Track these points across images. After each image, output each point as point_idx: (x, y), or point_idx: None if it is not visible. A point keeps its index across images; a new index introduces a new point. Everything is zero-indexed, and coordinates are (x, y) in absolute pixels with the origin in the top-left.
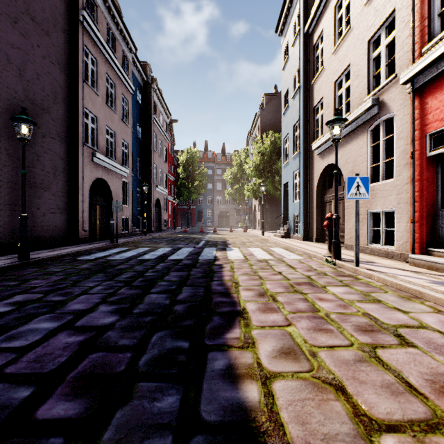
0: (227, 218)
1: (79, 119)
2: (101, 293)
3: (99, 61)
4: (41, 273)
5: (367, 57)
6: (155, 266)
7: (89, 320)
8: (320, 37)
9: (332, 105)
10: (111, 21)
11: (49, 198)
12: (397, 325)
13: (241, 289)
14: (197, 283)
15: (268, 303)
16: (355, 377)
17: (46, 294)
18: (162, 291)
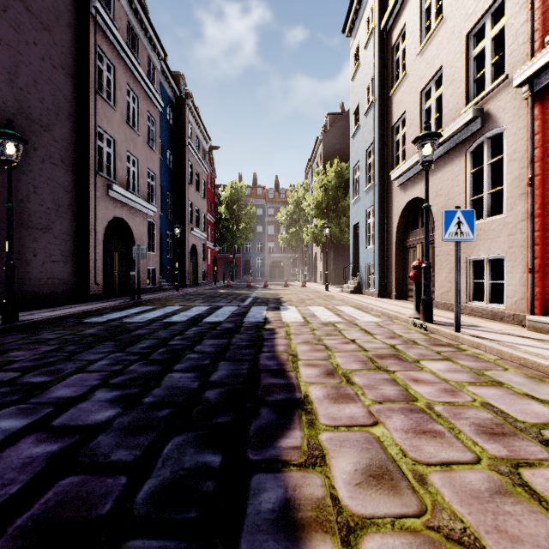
0: (281, 269)
1: (90, 141)
2: (103, 371)
3: (117, 67)
4: (29, 341)
5: (465, 55)
6: (185, 331)
7: (75, 414)
8: (401, 34)
9: (418, 121)
10: (133, 17)
11: (50, 242)
12: (539, 424)
13: (300, 365)
14: (239, 355)
15: (340, 387)
16: (500, 528)
17: (24, 372)
18: (190, 367)
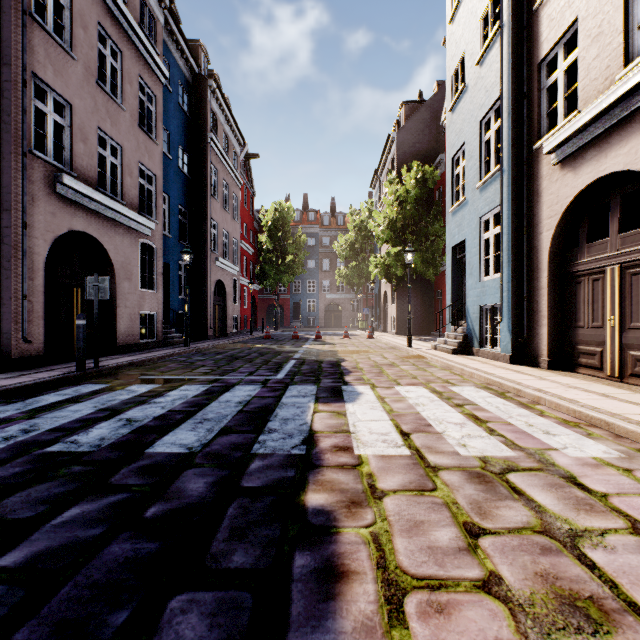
0: (339, 314)
1: (13, 94)
2: None
3: None
4: None
5: None
6: (7, 546)
7: None
8: None
9: (617, 19)
10: None
11: None
12: None
13: None
14: None
15: None
16: None
17: None
18: None
